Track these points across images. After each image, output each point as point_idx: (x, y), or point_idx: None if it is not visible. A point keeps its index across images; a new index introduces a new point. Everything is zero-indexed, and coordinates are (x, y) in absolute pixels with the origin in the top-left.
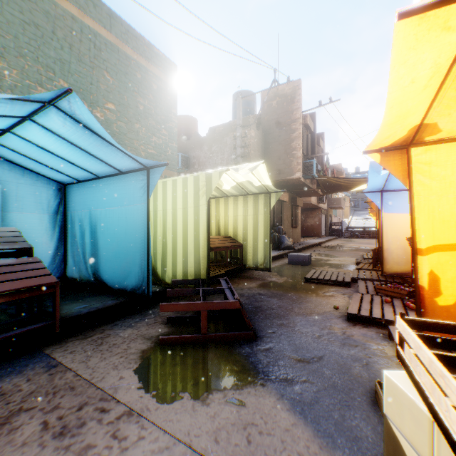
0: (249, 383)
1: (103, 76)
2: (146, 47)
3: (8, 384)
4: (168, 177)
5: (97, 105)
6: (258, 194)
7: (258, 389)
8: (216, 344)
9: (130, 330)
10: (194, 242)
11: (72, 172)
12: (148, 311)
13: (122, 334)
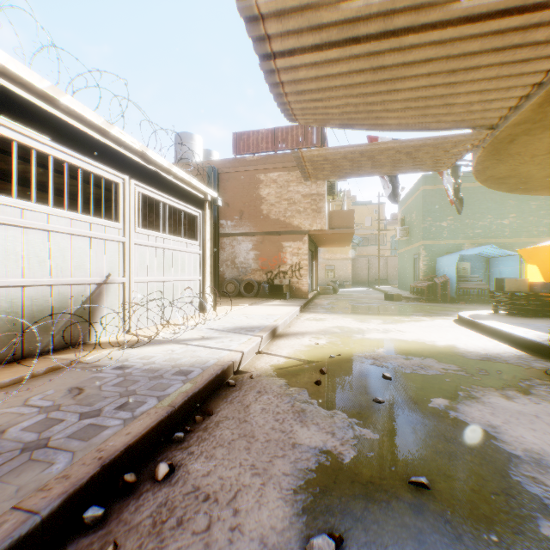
0: None
1: (506, 203)
2: None
3: (479, 304)
4: None
5: (503, 218)
6: None
7: None
8: None
9: None
10: None
11: (491, 255)
12: None
13: None
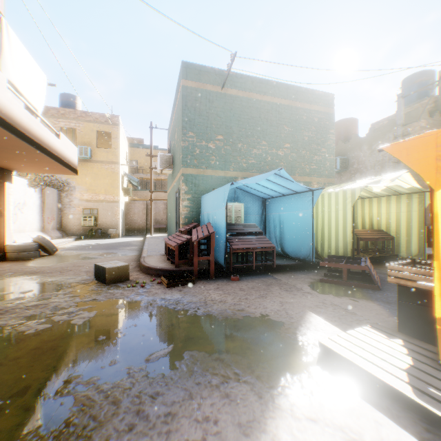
0: (364, 299)
1: (283, 128)
2: (309, 94)
3: (263, 279)
4: (326, 183)
5: (280, 148)
6: (411, 193)
7: (368, 301)
8: (351, 287)
9: (303, 275)
10: (343, 233)
11: (271, 194)
12: (312, 270)
13: (300, 276)
